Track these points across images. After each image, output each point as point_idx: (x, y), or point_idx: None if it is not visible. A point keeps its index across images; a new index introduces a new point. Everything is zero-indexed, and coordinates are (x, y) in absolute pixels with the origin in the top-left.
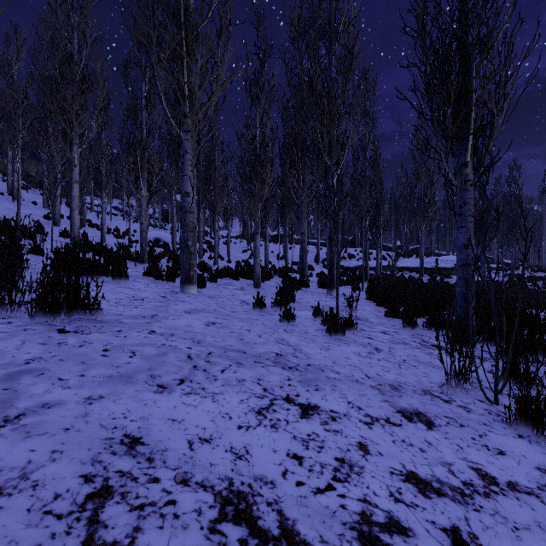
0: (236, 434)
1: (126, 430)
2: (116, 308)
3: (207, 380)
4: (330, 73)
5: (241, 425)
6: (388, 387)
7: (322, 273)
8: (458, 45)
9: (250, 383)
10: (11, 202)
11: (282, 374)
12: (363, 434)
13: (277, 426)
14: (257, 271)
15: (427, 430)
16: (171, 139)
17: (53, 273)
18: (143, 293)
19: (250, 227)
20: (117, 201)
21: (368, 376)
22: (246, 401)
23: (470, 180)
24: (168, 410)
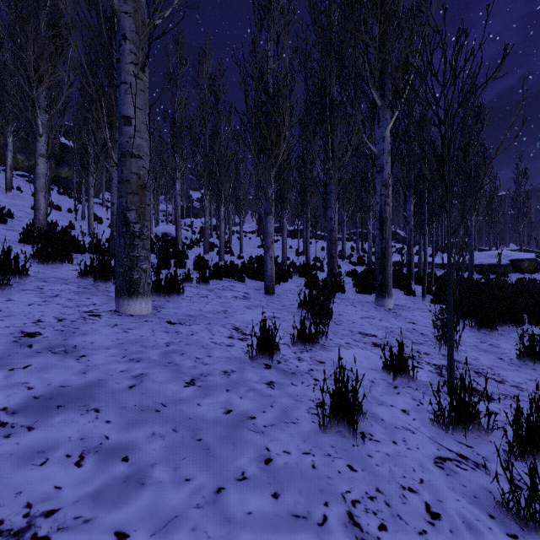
0: None
1: None
2: None
3: None
4: None
5: None
6: None
7: (354, 271)
8: None
9: None
10: (3, 193)
11: None
12: None
13: None
14: (269, 270)
15: None
16: None
17: None
18: None
19: None
20: None
21: None
22: None
23: None
24: None
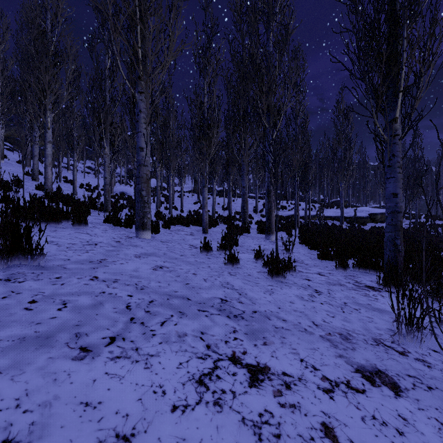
0: (169, 421)
1: (10, 431)
2: (65, 253)
3: (143, 337)
4: (268, 48)
5: (177, 404)
6: (338, 337)
7: (260, 221)
8: (389, 9)
9: (192, 338)
10: None
11: (227, 324)
12: (325, 409)
13: (222, 402)
14: (205, 219)
15: (396, 397)
16: (127, 100)
17: (1, 219)
18: (98, 238)
19: (200, 183)
20: (90, 162)
21: (316, 324)
22: (185, 364)
23: (399, 134)
24: (83, 387)
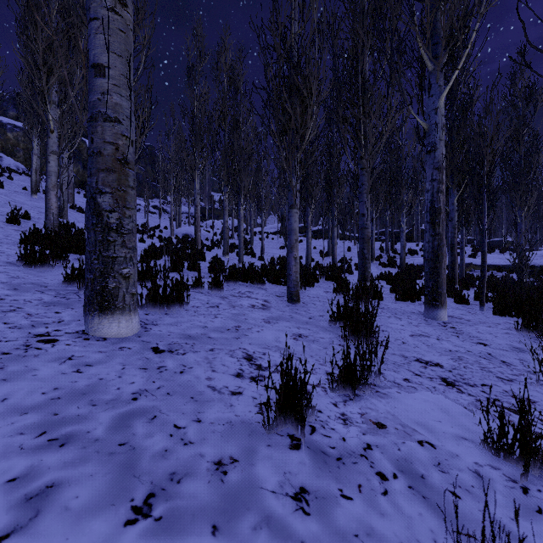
0: None
1: None
2: None
3: None
4: None
5: None
6: None
7: (388, 274)
8: None
9: None
10: (28, 196)
11: None
12: None
13: None
14: (293, 273)
15: None
16: None
17: None
18: None
19: None
20: (158, 201)
21: None
22: None
23: None
24: None
